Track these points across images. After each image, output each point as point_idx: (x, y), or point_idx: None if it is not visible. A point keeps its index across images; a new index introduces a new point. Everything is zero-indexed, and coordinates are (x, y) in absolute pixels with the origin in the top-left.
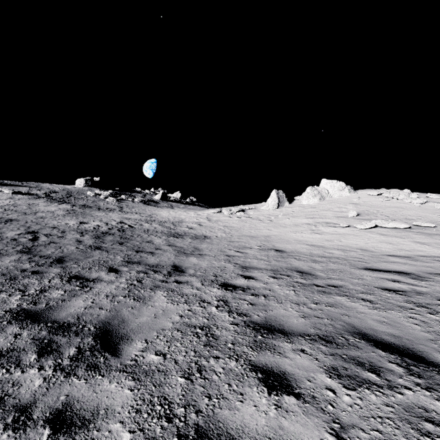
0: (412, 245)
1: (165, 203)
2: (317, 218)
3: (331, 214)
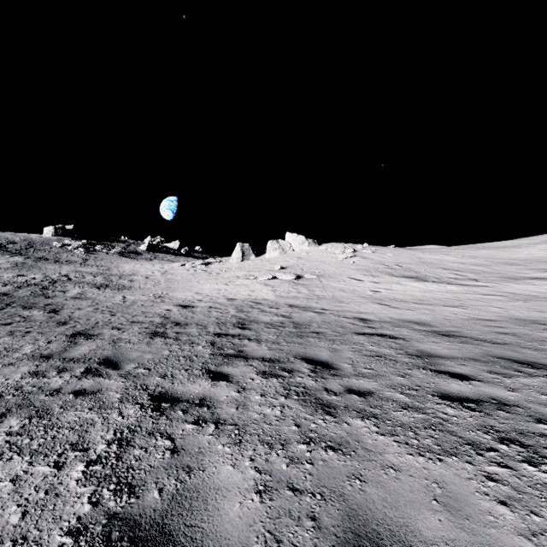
0: (265, 292)
1: (150, 254)
2: (252, 271)
3: (268, 268)
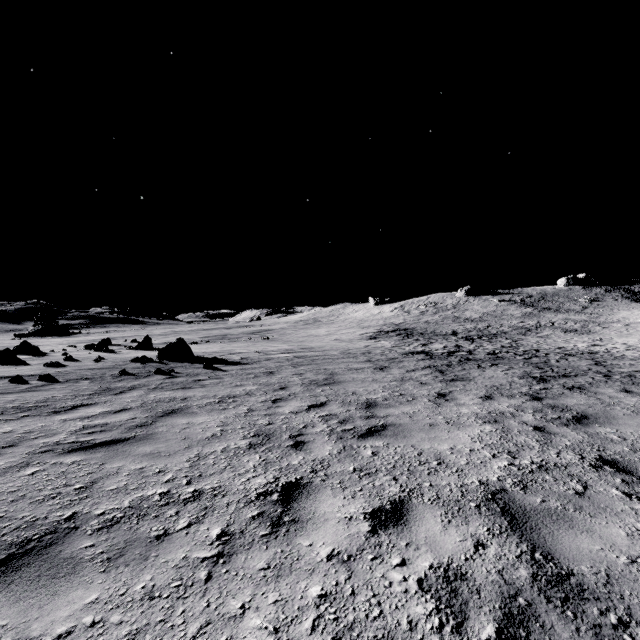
0: None
1: None
2: None
3: None
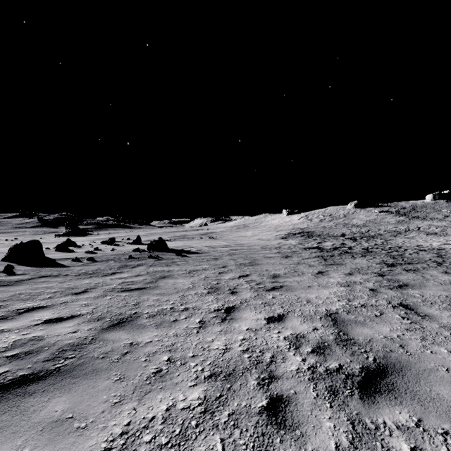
0: None
1: None
2: None
3: None
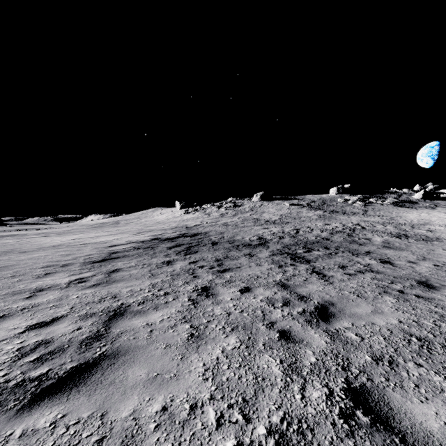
0: None
1: (427, 202)
2: None
3: None
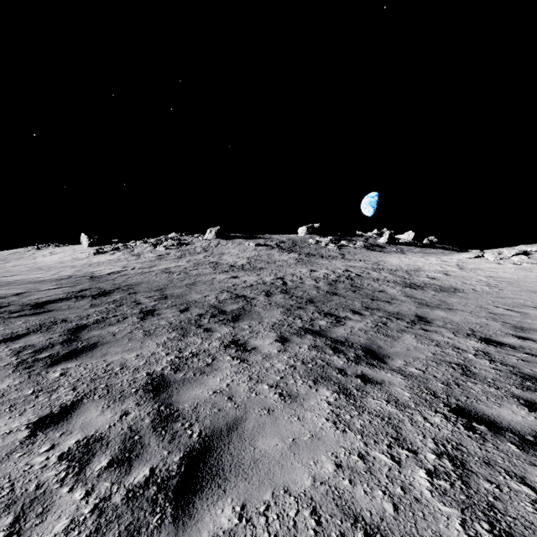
0: None
1: (392, 247)
2: None
3: None
